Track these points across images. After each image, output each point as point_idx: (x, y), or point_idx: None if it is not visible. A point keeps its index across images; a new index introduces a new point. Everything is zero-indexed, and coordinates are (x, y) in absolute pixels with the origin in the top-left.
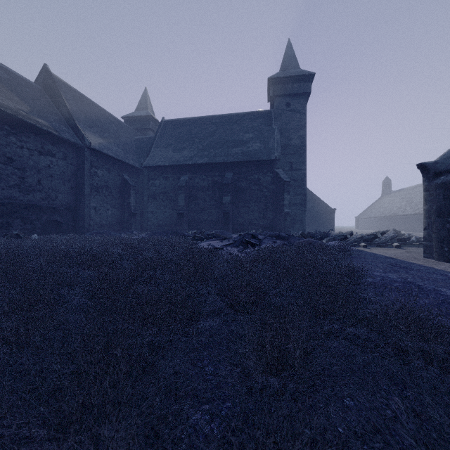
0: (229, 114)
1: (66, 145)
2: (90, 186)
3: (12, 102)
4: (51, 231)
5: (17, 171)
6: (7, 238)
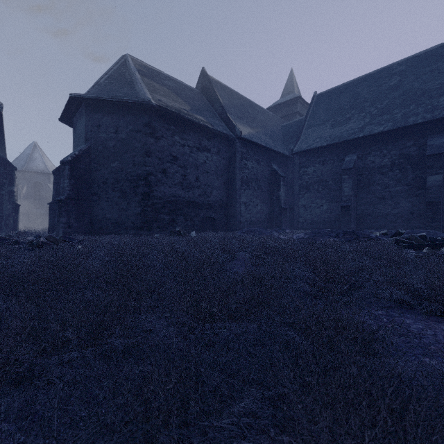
0: (425, 50)
1: (219, 139)
2: (240, 180)
3: (177, 103)
4: (207, 228)
5: (180, 169)
6: (171, 234)
